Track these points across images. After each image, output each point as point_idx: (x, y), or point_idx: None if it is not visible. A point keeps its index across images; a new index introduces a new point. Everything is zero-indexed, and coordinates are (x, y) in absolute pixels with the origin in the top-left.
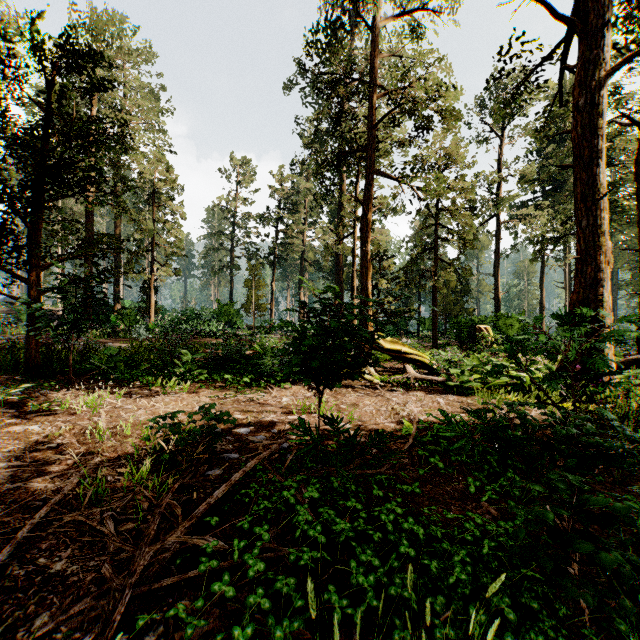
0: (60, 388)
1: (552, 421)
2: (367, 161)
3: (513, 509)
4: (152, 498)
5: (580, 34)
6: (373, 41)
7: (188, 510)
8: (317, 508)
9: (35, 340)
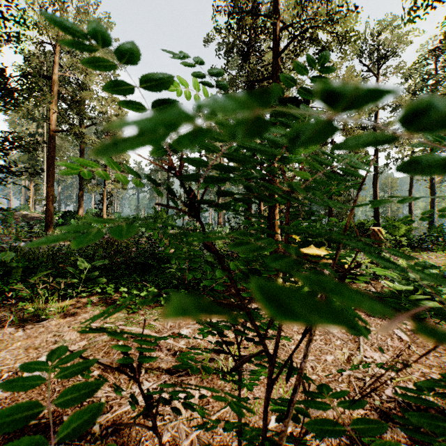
0: None
1: None
2: None
3: None
4: None
5: None
6: None
7: None
8: None
9: None
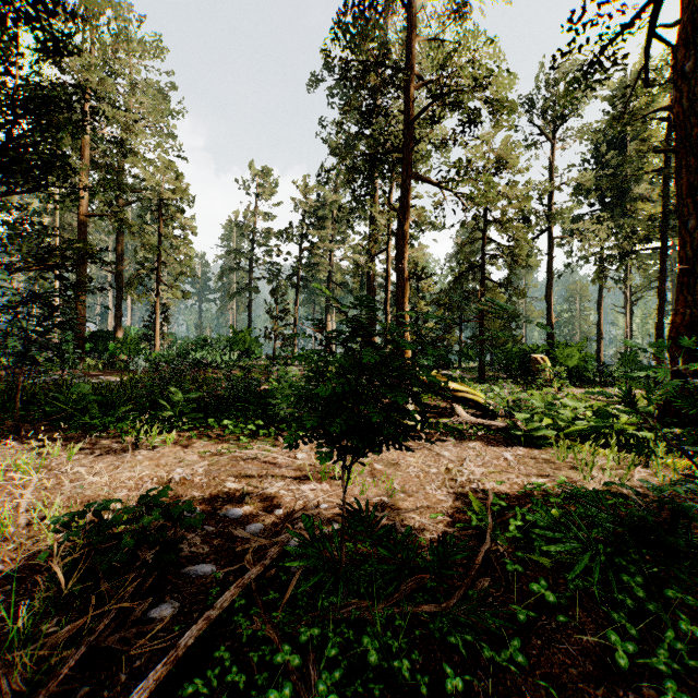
0: (2, 440)
1: None
2: (404, 163)
3: None
4: None
5: None
6: (411, 22)
7: None
8: None
9: None
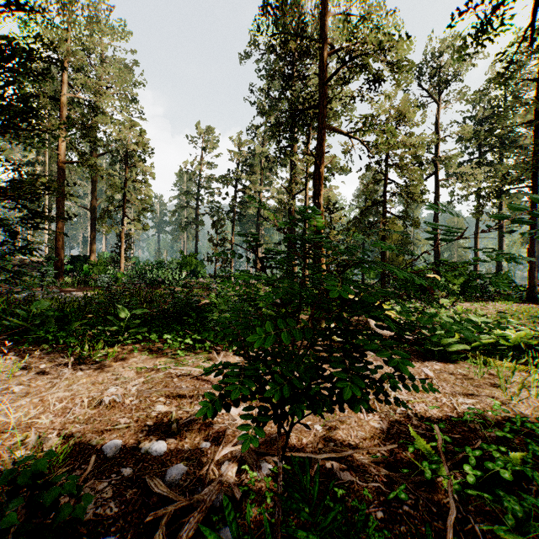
0: None
1: None
2: (320, 117)
3: None
4: None
5: None
6: (326, 1)
7: None
8: None
9: None
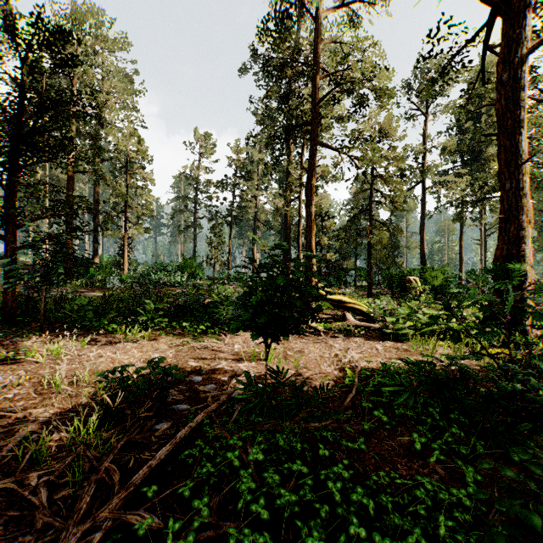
0: (32, 336)
1: (494, 375)
2: (311, 134)
3: (479, 495)
4: (93, 459)
5: (503, 16)
6: (316, 29)
7: (130, 472)
8: (262, 469)
9: (12, 291)
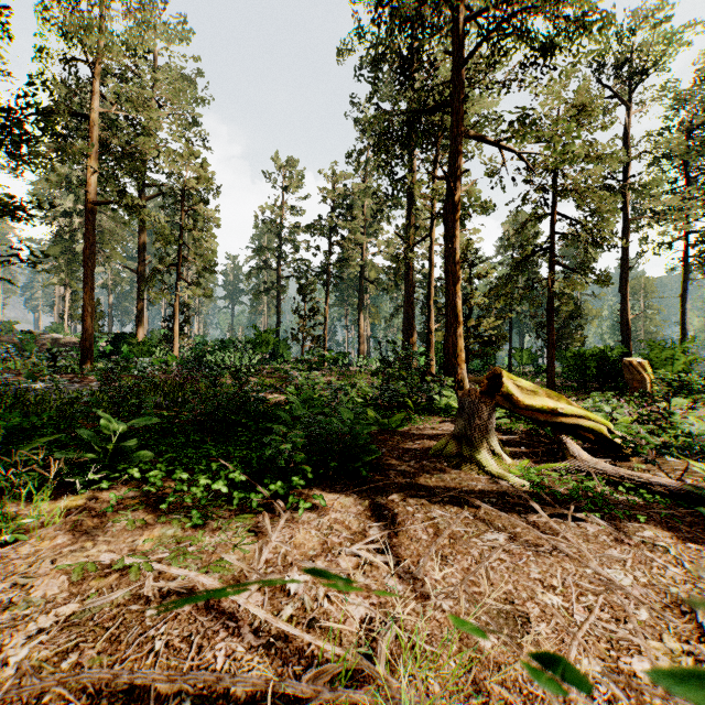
0: None
1: None
2: (455, 118)
3: None
4: None
5: None
6: None
7: None
8: None
9: None
